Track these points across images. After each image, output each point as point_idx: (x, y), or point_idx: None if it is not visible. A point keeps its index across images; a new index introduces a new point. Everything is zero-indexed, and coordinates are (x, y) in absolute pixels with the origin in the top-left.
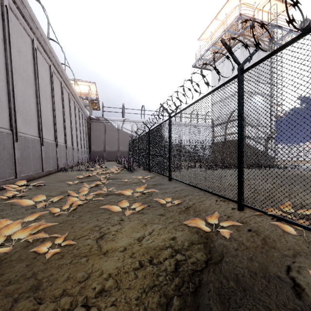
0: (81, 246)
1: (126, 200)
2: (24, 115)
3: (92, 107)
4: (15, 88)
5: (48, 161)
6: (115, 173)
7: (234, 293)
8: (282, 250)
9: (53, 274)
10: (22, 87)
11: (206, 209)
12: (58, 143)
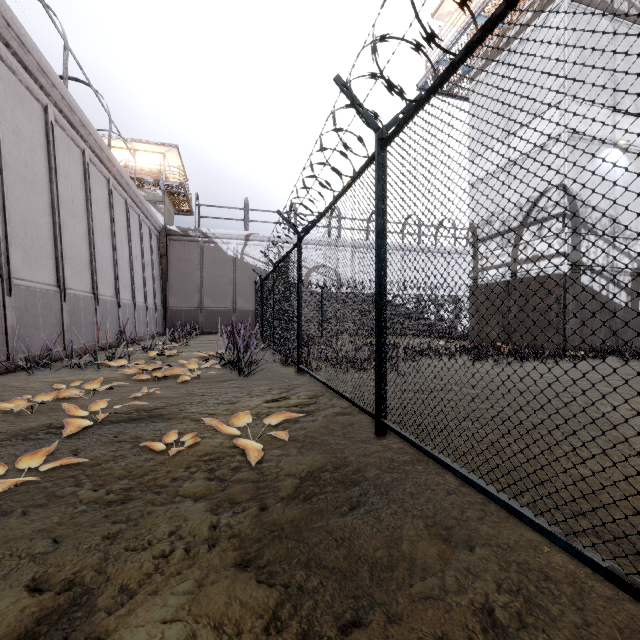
0: None
1: None
2: None
3: (174, 206)
4: None
5: None
6: (182, 381)
7: None
8: None
9: None
10: None
11: None
12: (18, 281)
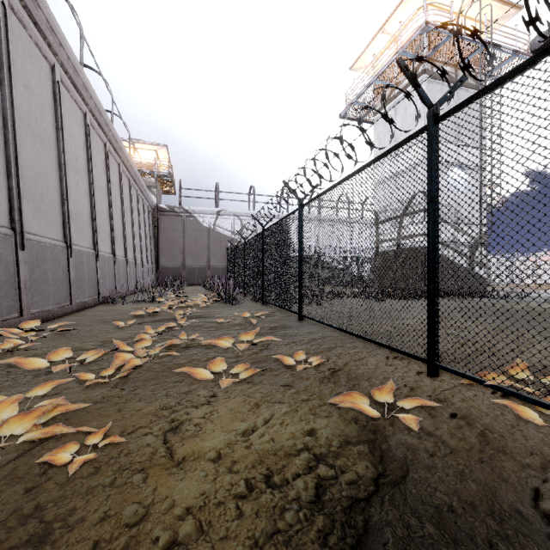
0: (134, 449)
1: (221, 358)
2: (36, 202)
3: (162, 188)
4: (20, 153)
5: (82, 285)
6: (202, 307)
7: (435, 549)
8: (518, 455)
9: (77, 509)
10: (33, 151)
11: (369, 374)
12: (100, 252)
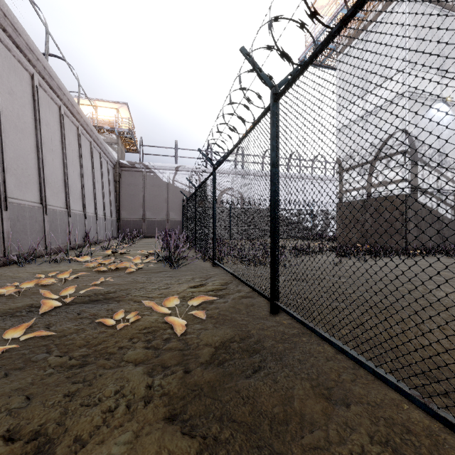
0: None
1: None
2: None
3: (125, 146)
4: None
5: None
6: (129, 272)
7: None
8: None
9: None
10: None
11: None
12: (12, 200)
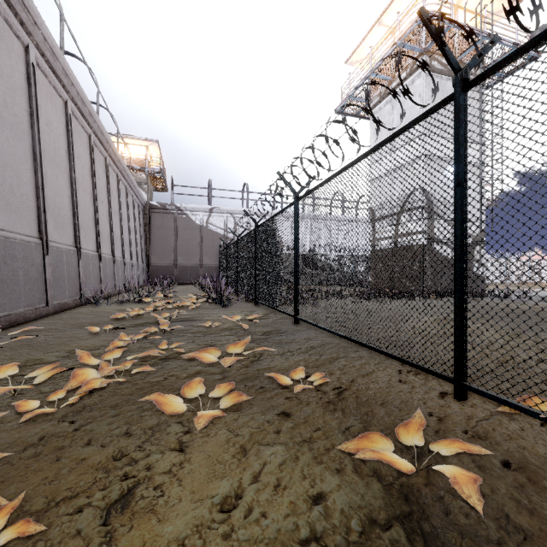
0: (54, 541)
1: (202, 378)
2: (4, 193)
3: (153, 185)
4: None
5: (61, 285)
6: (191, 308)
7: None
8: None
9: None
10: (1, 138)
11: (382, 396)
12: (83, 250)
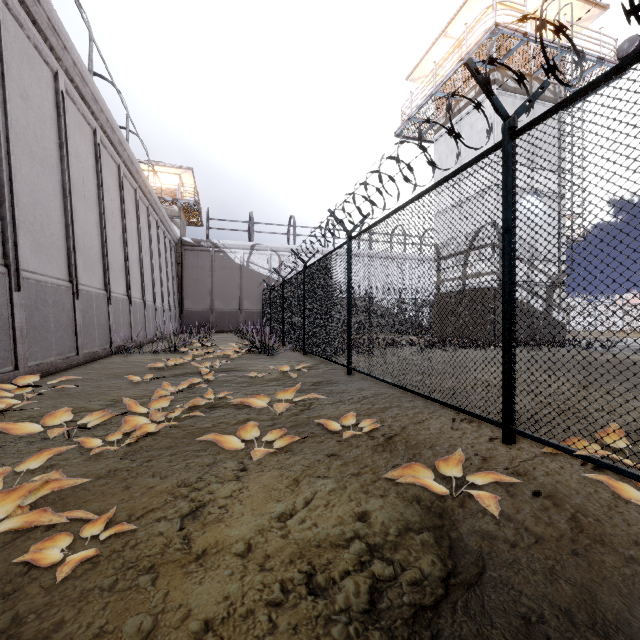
0: (143, 539)
1: (254, 422)
2: (35, 234)
3: (186, 219)
4: (16, 176)
5: (91, 333)
6: (233, 358)
7: None
8: (620, 545)
9: (65, 622)
10: (32, 174)
11: (432, 440)
12: (112, 294)
